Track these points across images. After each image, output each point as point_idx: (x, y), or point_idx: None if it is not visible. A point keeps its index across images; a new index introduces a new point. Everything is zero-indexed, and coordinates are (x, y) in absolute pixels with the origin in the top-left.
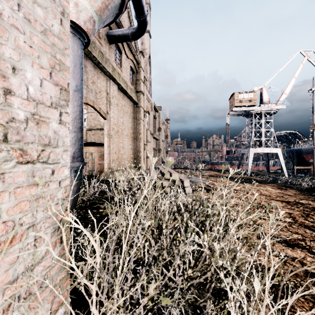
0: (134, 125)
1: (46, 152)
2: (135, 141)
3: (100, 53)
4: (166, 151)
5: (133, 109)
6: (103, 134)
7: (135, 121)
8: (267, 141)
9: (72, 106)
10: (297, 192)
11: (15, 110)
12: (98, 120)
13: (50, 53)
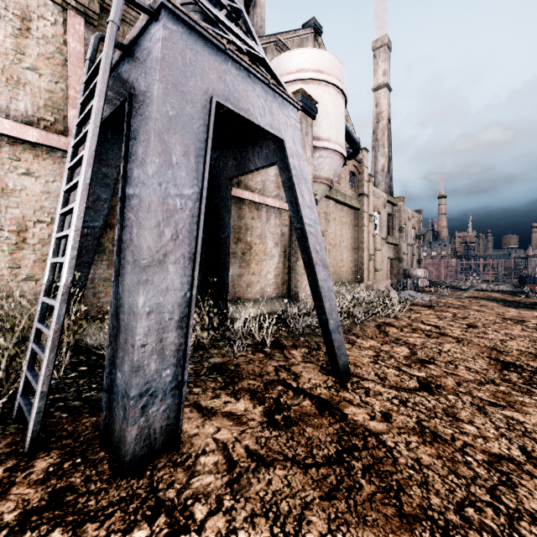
0: (356, 234)
1: None
2: (357, 252)
3: None
4: (418, 259)
5: (354, 216)
6: None
7: (356, 229)
8: None
9: None
10: None
11: None
12: None
13: None
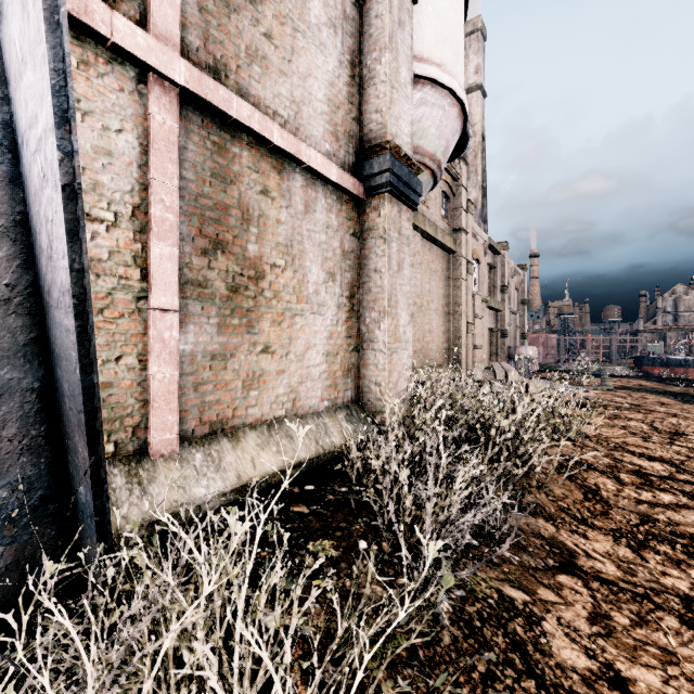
0: (449, 291)
1: (406, 345)
2: (451, 319)
3: None
4: (522, 333)
5: (446, 263)
6: None
7: (450, 284)
8: None
9: None
10: None
11: (400, 330)
12: None
13: (407, 302)
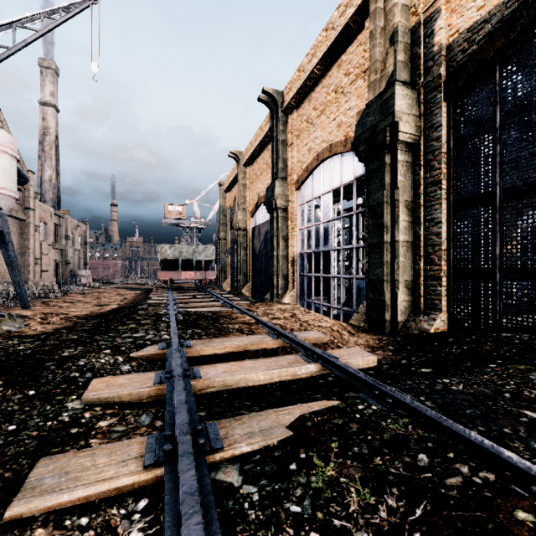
0: (22, 241)
1: None
2: (23, 256)
3: None
4: (85, 262)
5: (20, 226)
6: None
7: (23, 237)
8: None
9: None
10: None
11: None
12: None
13: None
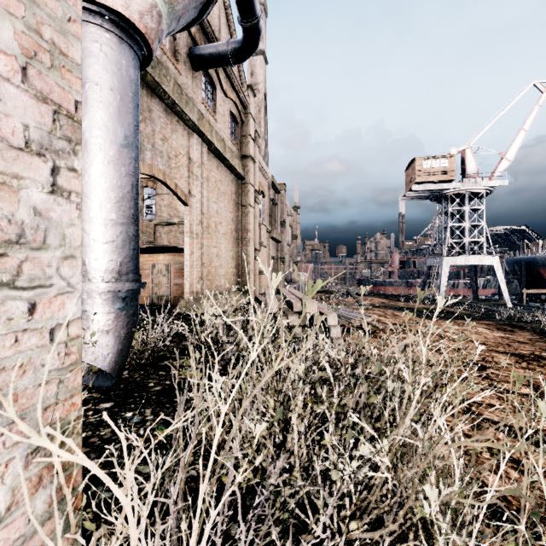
0: (238, 216)
1: (10, 260)
2: (240, 244)
3: (177, 86)
4: (294, 262)
5: (235, 188)
6: (183, 232)
7: (239, 209)
8: (475, 243)
9: (117, 175)
10: (534, 337)
11: None
12: (174, 207)
13: (23, 21)
